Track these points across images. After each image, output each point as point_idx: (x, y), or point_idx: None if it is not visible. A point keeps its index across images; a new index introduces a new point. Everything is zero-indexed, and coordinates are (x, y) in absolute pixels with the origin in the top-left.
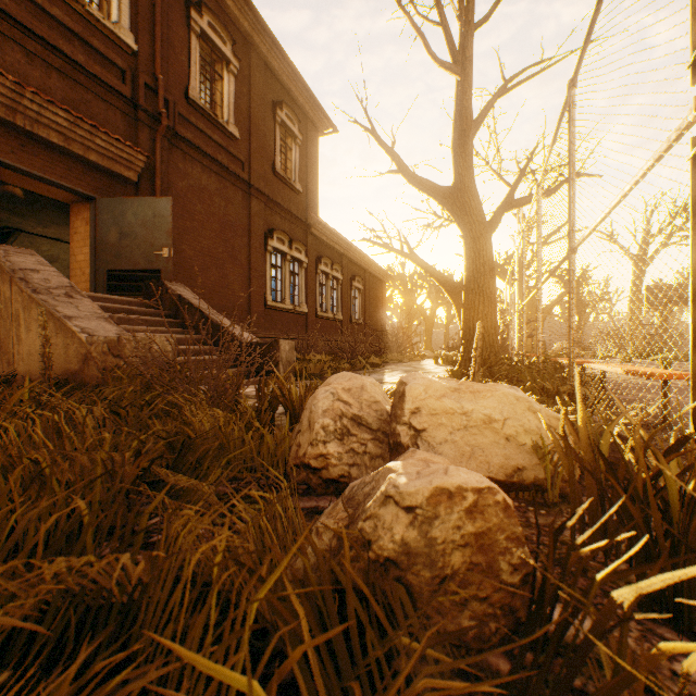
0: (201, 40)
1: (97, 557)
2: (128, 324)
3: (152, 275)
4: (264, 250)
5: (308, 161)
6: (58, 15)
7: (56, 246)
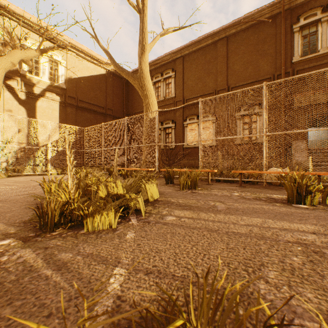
0: None
1: None
2: None
3: None
4: None
5: None
6: (324, 62)
7: None
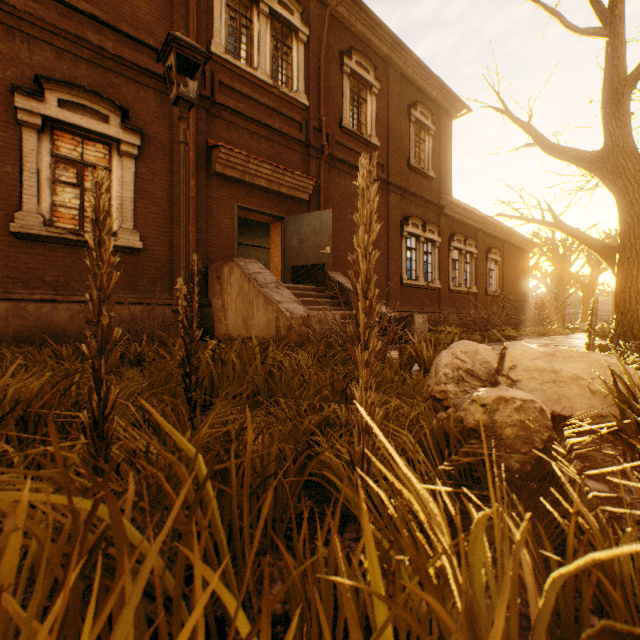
0: (350, 77)
1: (344, 405)
2: (307, 304)
3: (319, 268)
4: (400, 236)
5: (440, 147)
6: (265, 102)
7: (257, 251)
